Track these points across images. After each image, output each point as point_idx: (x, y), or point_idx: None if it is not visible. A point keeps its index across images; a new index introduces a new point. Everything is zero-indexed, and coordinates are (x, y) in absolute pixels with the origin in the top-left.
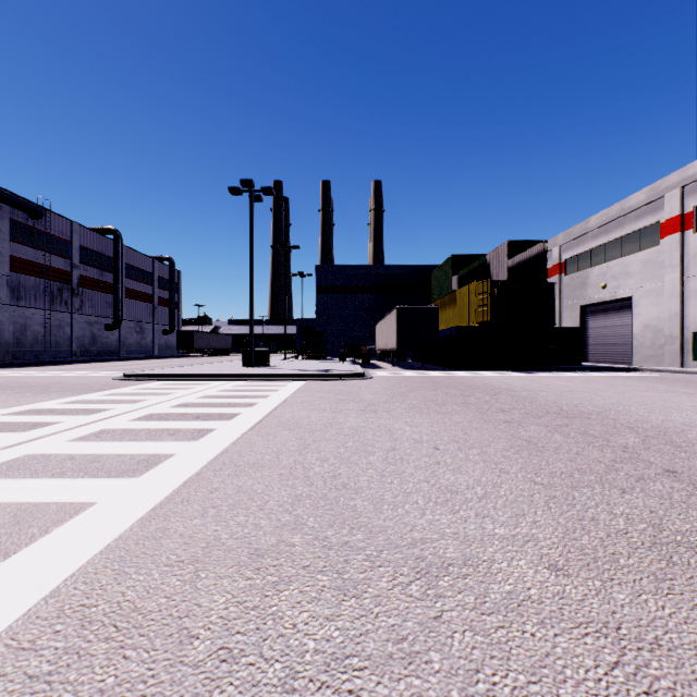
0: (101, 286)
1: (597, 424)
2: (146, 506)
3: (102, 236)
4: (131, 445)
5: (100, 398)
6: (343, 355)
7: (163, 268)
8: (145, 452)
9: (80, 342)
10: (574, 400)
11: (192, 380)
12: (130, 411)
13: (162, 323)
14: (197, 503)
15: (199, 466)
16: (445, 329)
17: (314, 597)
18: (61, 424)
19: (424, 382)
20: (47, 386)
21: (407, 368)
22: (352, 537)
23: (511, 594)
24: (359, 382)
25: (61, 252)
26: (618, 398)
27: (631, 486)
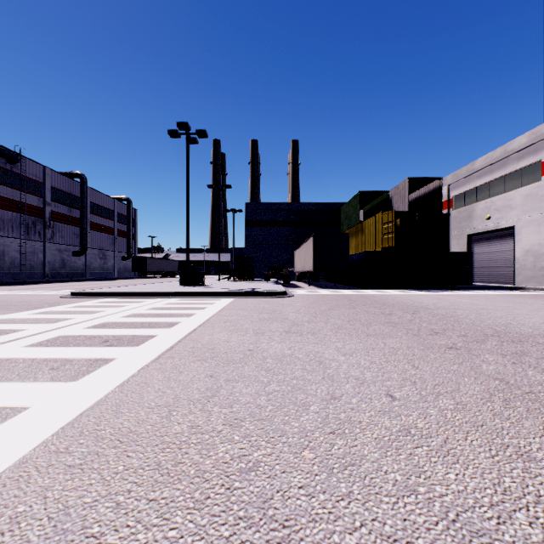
0: (70, 220)
1: None
2: None
3: (71, 179)
4: None
5: (26, 316)
6: (267, 276)
7: (122, 206)
8: None
9: (51, 266)
10: (497, 319)
11: (130, 298)
12: (39, 332)
13: (121, 251)
14: None
15: (38, 440)
16: (354, 254)
17: None
18: None
19: (341, 300)
20: None
21: (322, 287)
22: None
23: None
24: (282, 300)
25: (35, 191)
26: (538, 316)
27: None
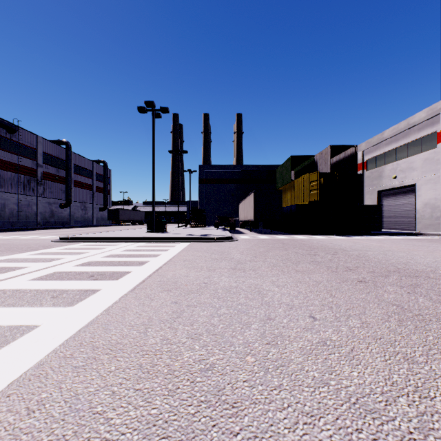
0: (57, 179)
1: None
2: None
3: (58, 146)
4: (1, 313)
5: (27, 256)
6: (217, 224)
7: (100, 167)
8: (7, 323)
9: (42, 216)
10: (399, 258)
11: (108, 242)
12: (39, 269)
13: (99, 204)
14: None
15: (49, 349)
16: (287, 206)
17: None
18: None
19: (276, 244)
20: None
21: (261, 233)
22: None
23: None
24: (229, 244)
25: (29, 155)
26: (432, 256)
27: None
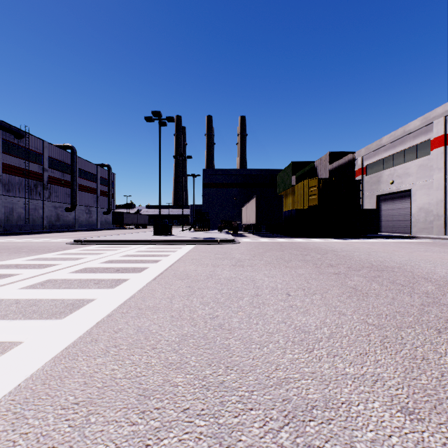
0: (63, 183)
1: (400, 275)
2: (61, 346)
3: (64, 150)
4: (64, 292)
5: (54, 256)
6: (220, 228)
7: (104, 171)
8: (73, 297)
9: (48, 219)
10: (379, 258)
11: (119, 244)
12: (71, 265)
13: (103, 207)
14: (103, 342)
15: (111, 309)
16: (288, 210)
17: (191, 447)
18: (20, 275)
19: (274, 246)
20: (20, 248)
21: (263, 236)
22: (226, 376)
23: (375, 443)
24: (231, 246)
25: (36, 160)
26: (408, 256)
27: (443, 326)
